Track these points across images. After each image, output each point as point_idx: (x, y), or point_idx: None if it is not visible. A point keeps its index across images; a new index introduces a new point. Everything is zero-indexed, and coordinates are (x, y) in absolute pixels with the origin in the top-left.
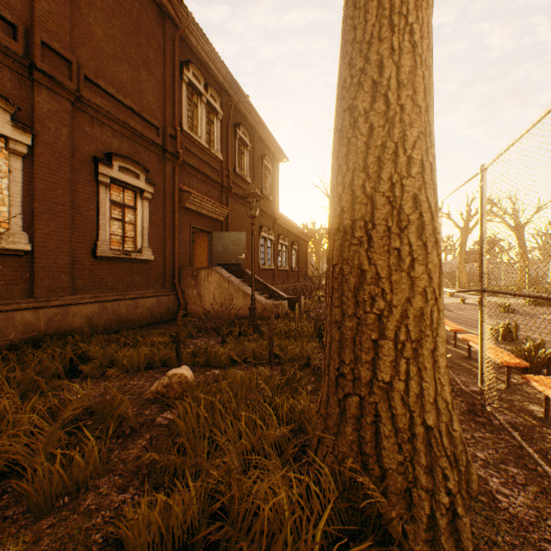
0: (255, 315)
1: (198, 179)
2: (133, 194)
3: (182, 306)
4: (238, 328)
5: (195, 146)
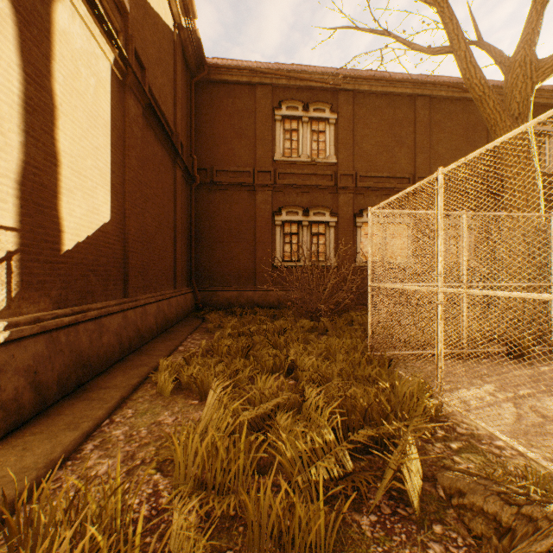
0: None
1: None
2: None
3: None
4: None
5: None
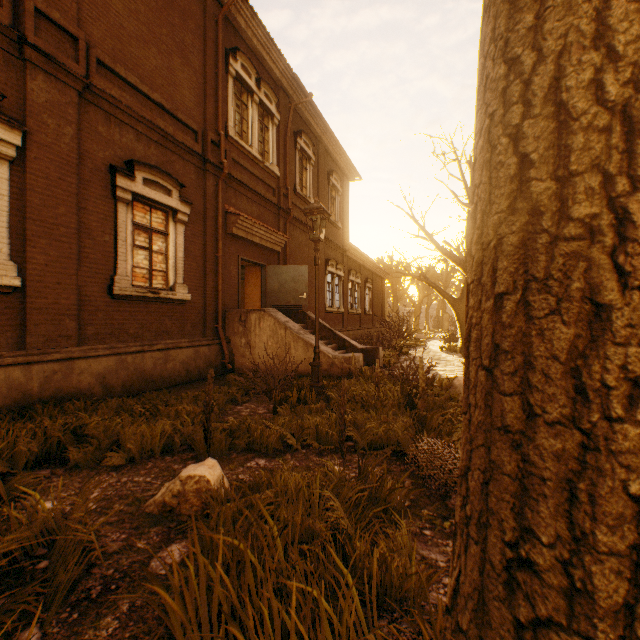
0: (319, 374)
1: (248, 199)
2: (163, 215)
3: (226, 359)
4: (295, 392)
5: (244, 157)
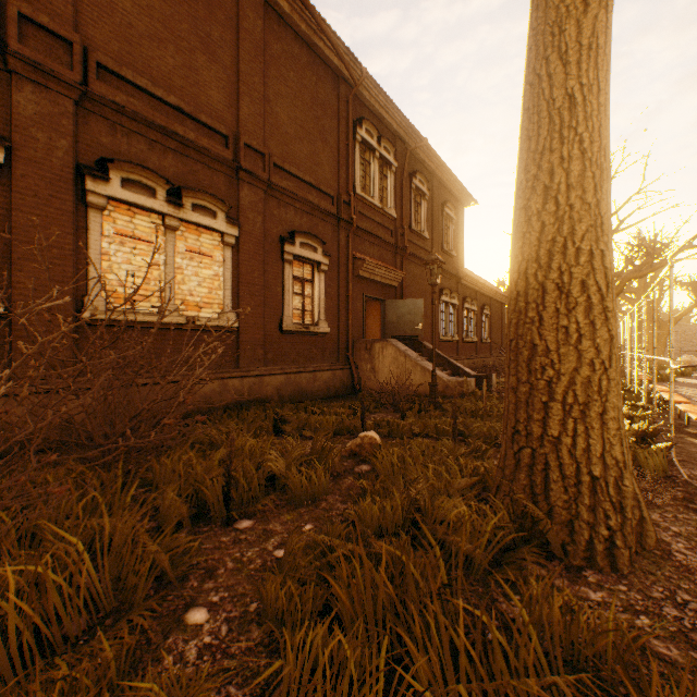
0: (436, 392)
1: (370, 243)
2: (310, 267)
3: (355, 381)
4: (417, 404)
5: (367, 208)
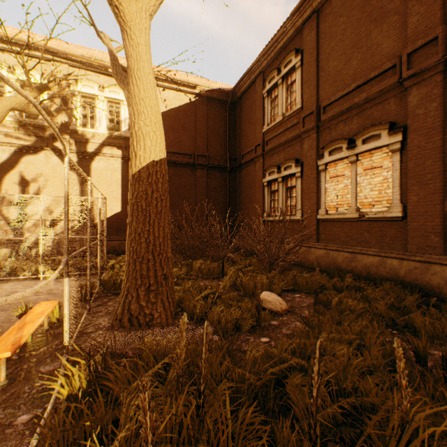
0: None
1: None
2: None
3: None
4: None
5: None
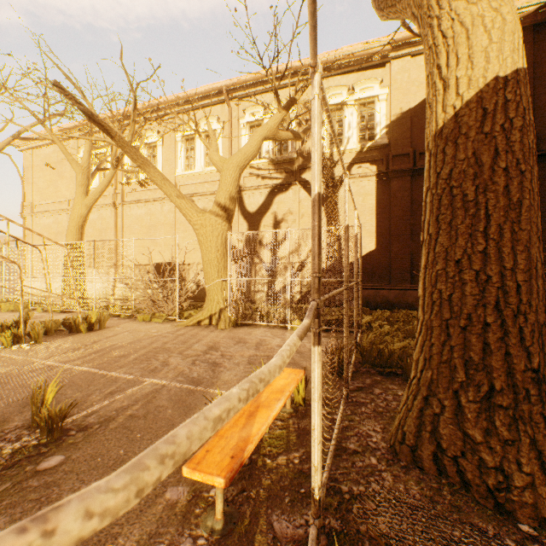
0: None
1: None
2: None
3: None
4: None
5: None
